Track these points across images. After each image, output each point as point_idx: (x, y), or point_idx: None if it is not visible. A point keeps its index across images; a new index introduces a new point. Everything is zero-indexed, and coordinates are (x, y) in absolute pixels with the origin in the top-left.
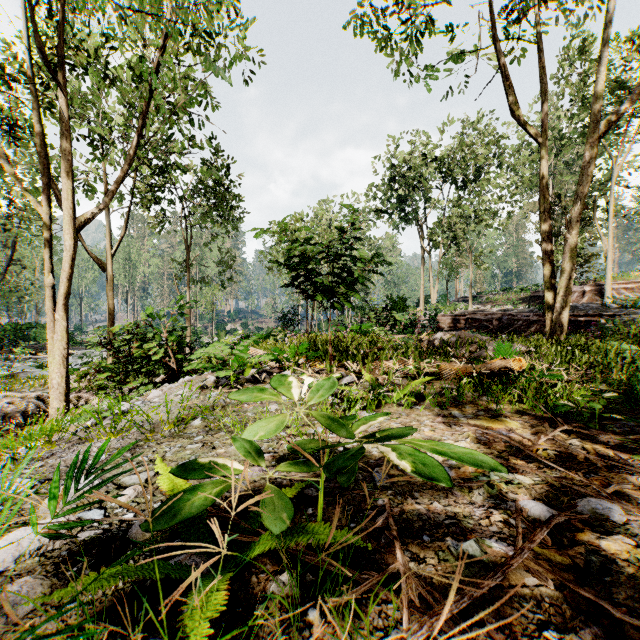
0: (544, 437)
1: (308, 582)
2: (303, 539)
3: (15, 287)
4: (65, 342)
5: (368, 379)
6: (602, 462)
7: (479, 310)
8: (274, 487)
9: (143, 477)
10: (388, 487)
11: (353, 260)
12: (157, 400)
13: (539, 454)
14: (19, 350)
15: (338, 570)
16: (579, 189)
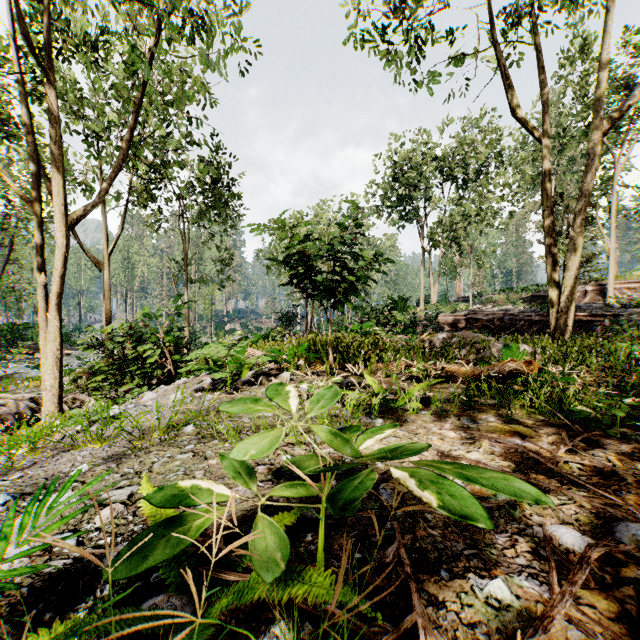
0: (564, 447)
1: (307, 633)
2: (301, 585)
3: (12, 287)
4: (58, 343)
5: (370, 382)
6: (632, 477)
7: (480, 310)
8: (266, 518)
9: (126, 493)
10: (397, 507)
11: (354, 258)
12: (151, 403)
13: (560, 467)
14: (16, 350)
15: (343, 620)
16: (585, 186)
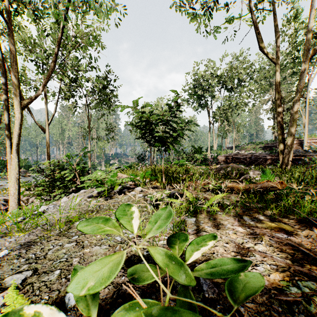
0: None
1: None
2: None
3: (2, 141)
4: (18, 170)
5: (187, 194)
6: None
7: (238, 153)
8: None
9: (22, 277)
10: (216, 300)
11: (176, 123)
12: (63, 204)
13: None
14: (3, 174)
15: None
16: (298, 87)
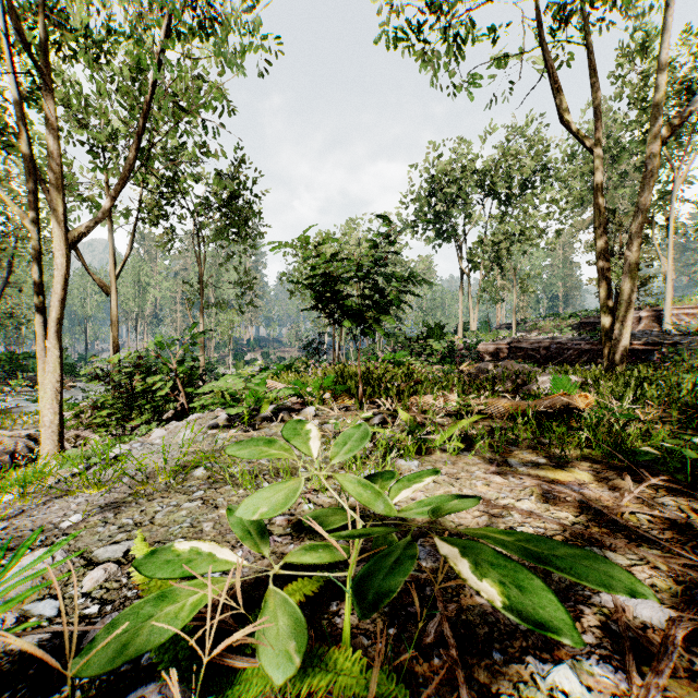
0: (628, 495)
1: None
2: (321, 679)
3: (12, 313)
4: (59, 374)
5: (405, 419)
6: None
7: (524, 338)
8: (280, 592)
9: (122, 549)
10: (437, 569)
11: (386, 279)
12: (159, 442)
13: (626, 518)
14: (15, 382)
15: None
16: (642, 200)
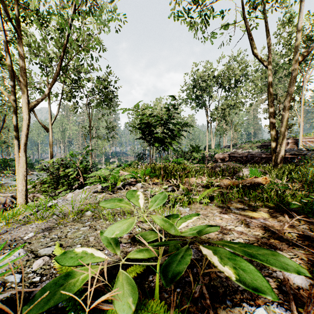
0: (287, 224)
1: None
2: None
3: (5, 140)
4: (25, 168)
5: (183, 188)
6: None
7: (236, 152)
8: (124, 273)
9: (51, 249)
10: (199, 259)
11: (174, 125)
12: (70, 199)
13: (286, 235)
14: (6, 172)
15: None
16: (290, 89)
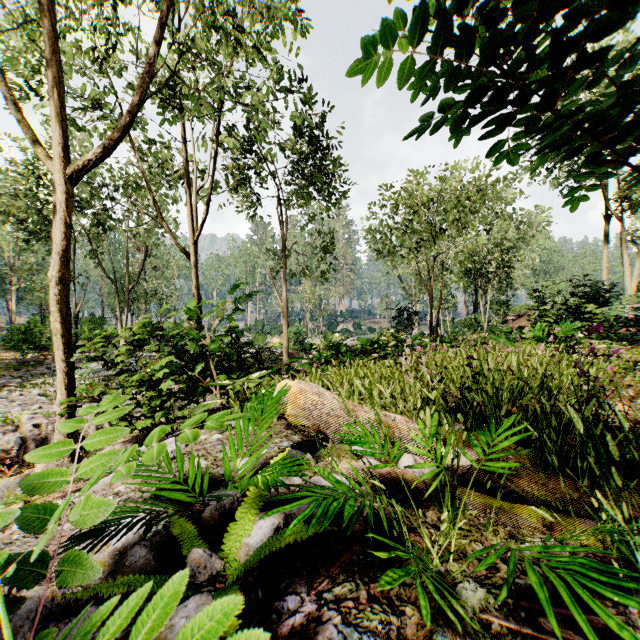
0: None
1: None
2: None
3: (154, 290)
4: (63, 351)
5: None
6: None
7: None
8: None
9: None
10: None
11: None
12: None
13: None
14: (147, 347)
15: None
16: None
